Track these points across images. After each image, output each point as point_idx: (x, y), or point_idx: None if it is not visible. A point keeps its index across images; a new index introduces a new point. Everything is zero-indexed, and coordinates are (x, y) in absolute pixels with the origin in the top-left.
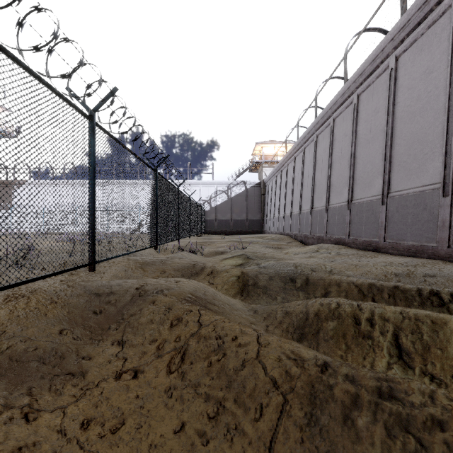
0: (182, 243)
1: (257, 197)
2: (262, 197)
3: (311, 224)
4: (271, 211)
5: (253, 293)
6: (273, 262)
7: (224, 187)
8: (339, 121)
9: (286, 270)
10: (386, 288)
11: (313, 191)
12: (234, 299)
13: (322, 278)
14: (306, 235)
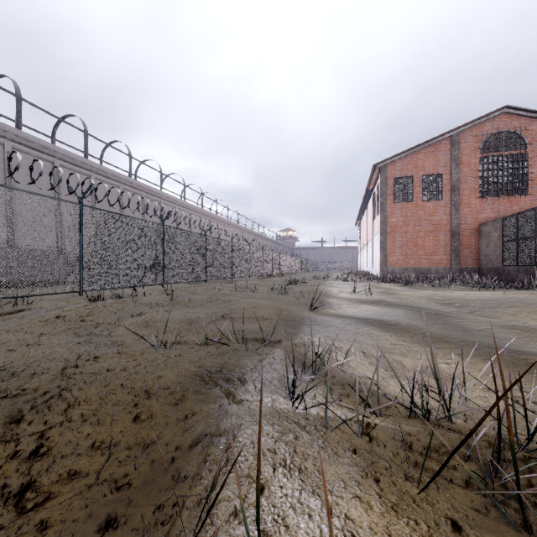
0: None
1: None
2: None
3: None
4: None
5: None
6: None
7: None
8: None
9: None
10: None
11: None
12: None
13: None
14: None
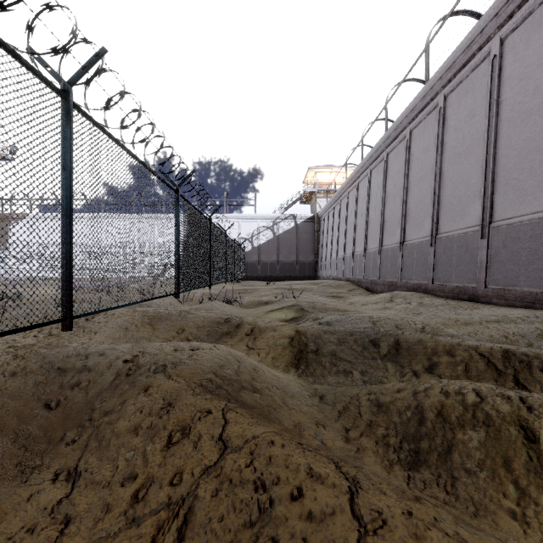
0: (217, 290)
1: (309, 234)
2: (315, 234)
3: (380, 267)
4: (327, 251)
5: (316, 365)
6: (340, 317)
7: (269, 223)
8: (418, 132)
9: (362, 328)
10: (536, 360)
11: (383, 224)
12: (286, 374)
13: (421, 341)
14: (374, 280)
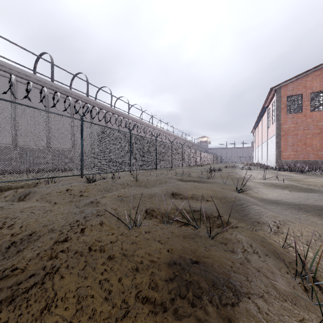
0: None
1: None
2: None
3: None
4: None
5: None
6: None
7: None
8: None
9: None
10: None
11: None
12: None
13: None
14: None
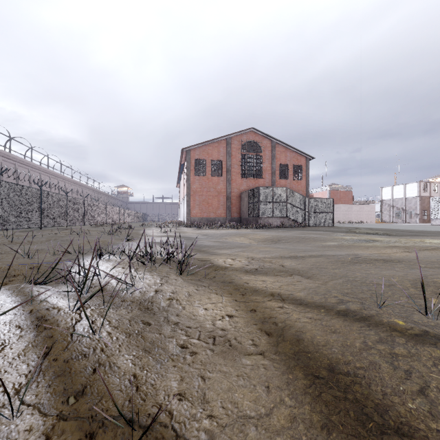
0: None
1: None
2: None
3: None
4: None
5: None
6: None
7: None
8: None
9: None
10: None
11: None
12: None
13: None
14: None
